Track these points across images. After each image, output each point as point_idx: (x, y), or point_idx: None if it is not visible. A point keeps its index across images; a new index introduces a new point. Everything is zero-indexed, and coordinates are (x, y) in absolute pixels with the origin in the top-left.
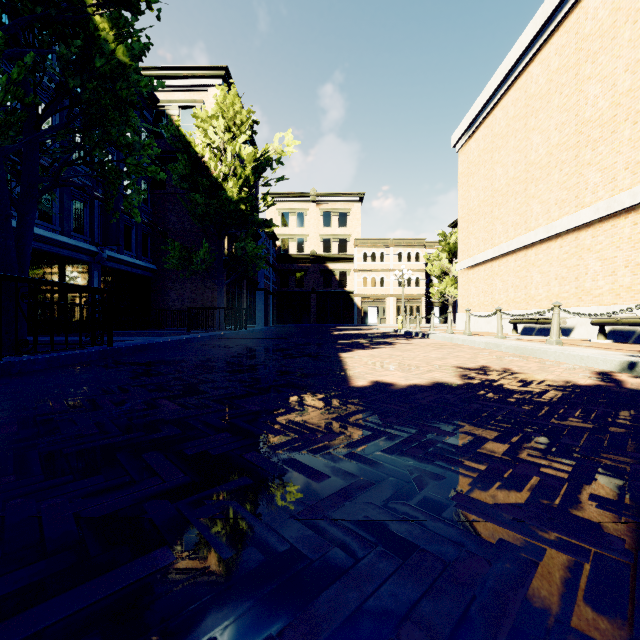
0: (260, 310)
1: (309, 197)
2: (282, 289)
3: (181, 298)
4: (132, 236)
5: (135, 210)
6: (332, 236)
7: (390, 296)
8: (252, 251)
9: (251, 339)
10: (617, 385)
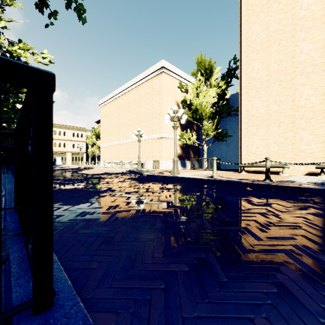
0: None
1: None
2: None
3: None
4: None
5: None
6: None
7: (69, 152)
8: None
9: None
10: (123, 172)
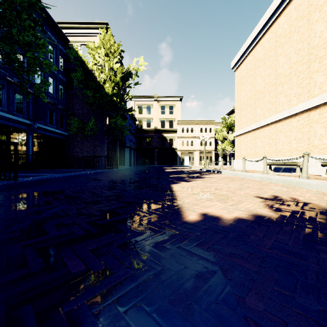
0: (127, 158)
1: (153, 98)
2: (139, 147)
3: (82, 151)
4: (53, 116)
5: (43, 94)
6: (165, 119)
7: (196, 151)
8: (120, 124)
9: (118, 174)
10: None
